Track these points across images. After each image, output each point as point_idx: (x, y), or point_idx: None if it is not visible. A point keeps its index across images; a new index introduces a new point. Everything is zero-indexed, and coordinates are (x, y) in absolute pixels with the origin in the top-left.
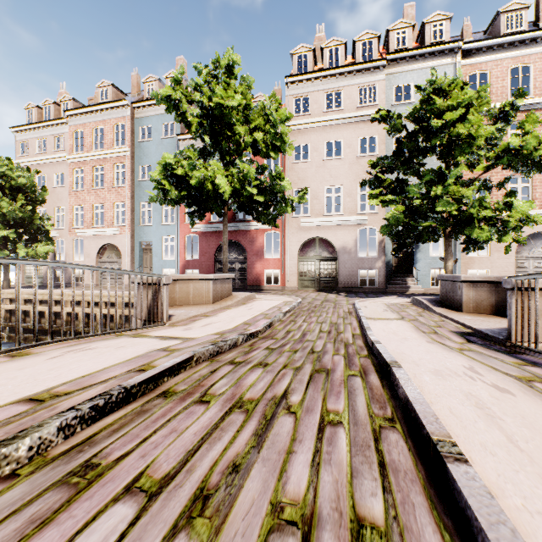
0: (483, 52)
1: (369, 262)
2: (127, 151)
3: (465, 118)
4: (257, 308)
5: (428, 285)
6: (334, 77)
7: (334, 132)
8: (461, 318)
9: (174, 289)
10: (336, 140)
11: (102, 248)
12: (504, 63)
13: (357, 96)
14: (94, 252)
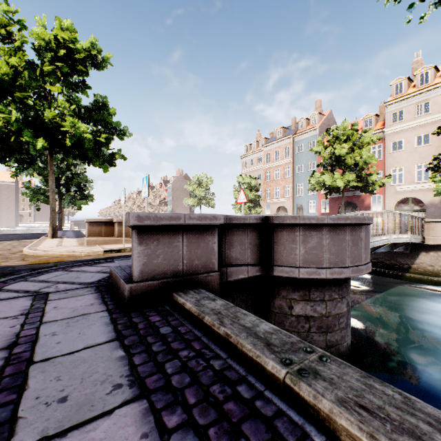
0: None
1: None
2: (290, 160)
3: None
4: None
5: None
6: (423, 93)
7: (423, 129)
8: None
9: None
10: (424, 133)
11: (278, 208)
12: None
13: None
14: (274, 210)
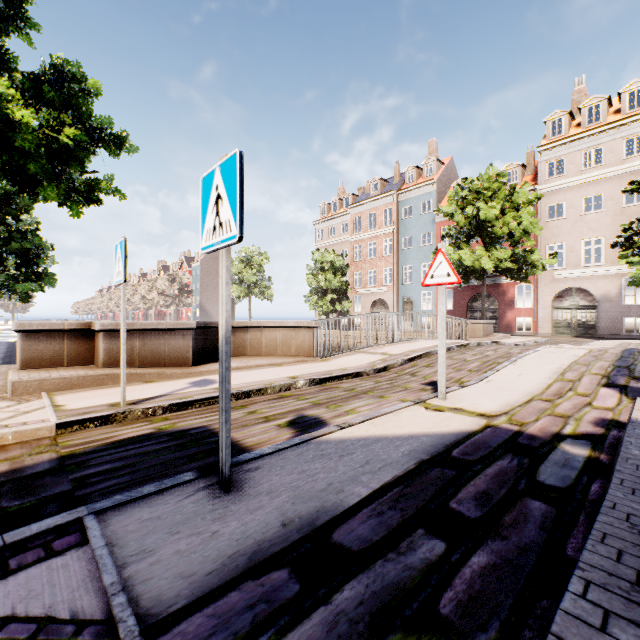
0: None
1: (637, 310)
2: (393, 228)
3: None
4: (514, 340)
5: None
6: (593, 136)
7: (593, 187)
8: None
9: None
10: (595, 194)
11: (374, 302)
12: None
13: (621, 149)
14: (368, 305)
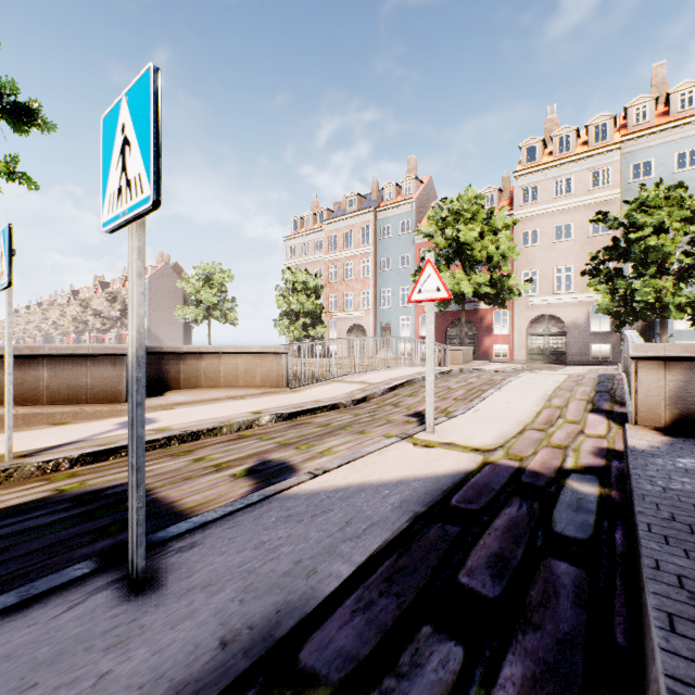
0: None
1: (602, 337)
2: (371, 248)
3: (661, 230)
4: (493, 367)
5: None
6: (564, 165)
7: (564, 216)
8: None
9: None
10: (566, 223)
11: (351, 328)
12: None
13: (589, 180)
14: (345, 331)
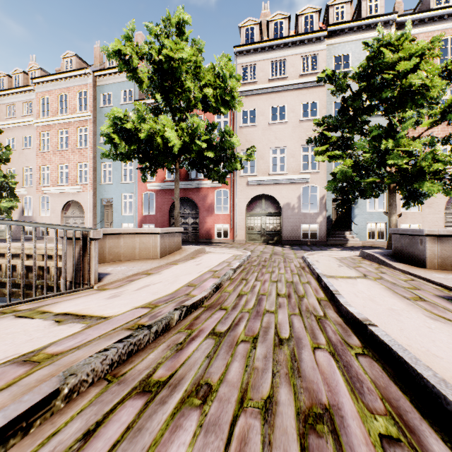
0: (415, 24)
1: (311, 217)
2: (89, 115)
3: (416, 71)
4: (206, 263)
5: (365, 238)
6: (279, 47)
7: (279, 98)
8: (434, 277)
9: (119, 243)
10: (281, 105)
11: (67, 204)
12: (434, 34)
13: (300, 65)
14: (59, 208)
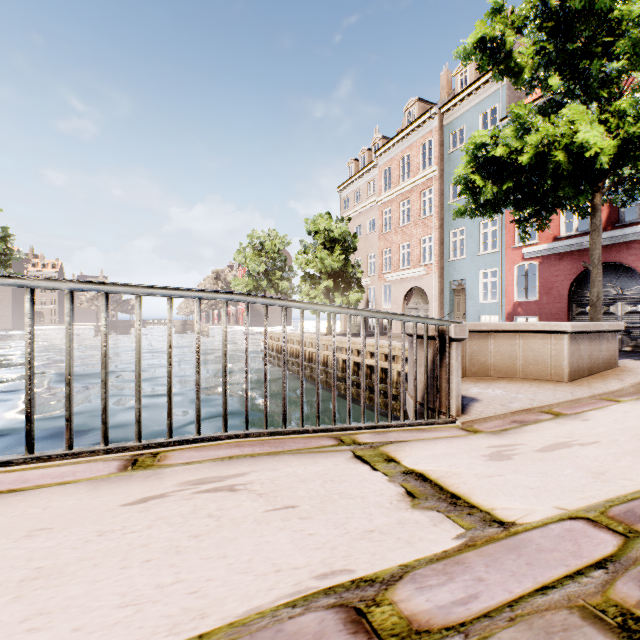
0: None
1: None
2: (434, 170)
3: None
4: None
5: None
6: None
7: None
8: None
9: (485, 347)
10: None
11: (408, 293)
12: None
13: None
14: (400, 298)
